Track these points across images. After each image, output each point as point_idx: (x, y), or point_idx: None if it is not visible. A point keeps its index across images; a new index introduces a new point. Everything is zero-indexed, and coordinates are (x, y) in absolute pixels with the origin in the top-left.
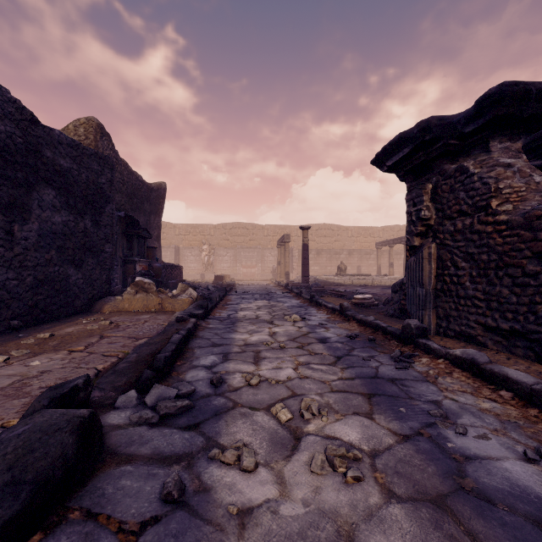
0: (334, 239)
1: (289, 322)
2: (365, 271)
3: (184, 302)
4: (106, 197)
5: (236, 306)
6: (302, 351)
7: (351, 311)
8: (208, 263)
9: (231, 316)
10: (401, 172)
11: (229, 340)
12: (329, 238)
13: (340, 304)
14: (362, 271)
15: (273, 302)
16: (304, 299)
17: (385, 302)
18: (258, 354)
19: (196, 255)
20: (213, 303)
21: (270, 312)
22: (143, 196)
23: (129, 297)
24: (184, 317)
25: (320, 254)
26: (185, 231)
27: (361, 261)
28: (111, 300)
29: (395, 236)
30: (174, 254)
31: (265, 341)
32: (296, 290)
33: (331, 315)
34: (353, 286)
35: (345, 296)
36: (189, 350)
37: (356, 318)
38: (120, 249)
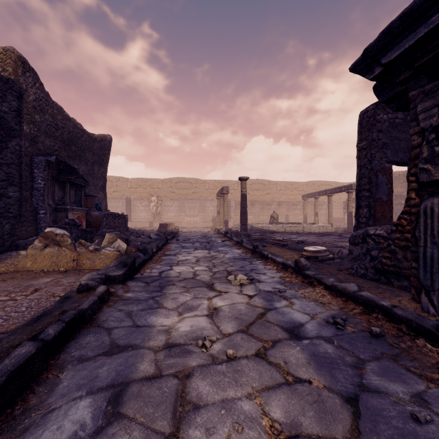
0: (265, 192)
1: (234, 286)
2: (292, 219)
3: (107, 257)
4: (9, 130)
5: (174, 257)
6: (270, 372)
7: (310, 269)
8: (156, 213)
9: (163, 274)
10: (405, 73)
11: (144, 331)
12: (261, 191)
13: (296, 260)
14: (289, 219)
15: (213, 253)
16: (245, 249)
17: (339, 255)
18: (185, 385)
19: (146, 205)
20: (147, 255)
21: (210, 268)
22: (84, 145)
23: (33, 253)
24: (89, 284)
25: (254, 205)
26: (136, 185)
27: (288, 211)
28: (11, 256)
29: (317, 190)
30: (126, 204)
31: (201, 336)
32: (236, 239)
33: (283, 273)
34: (287, 234)
35: (287, 246)
36: (51, 373)
37: (324, 282)
38: (49, 196)
